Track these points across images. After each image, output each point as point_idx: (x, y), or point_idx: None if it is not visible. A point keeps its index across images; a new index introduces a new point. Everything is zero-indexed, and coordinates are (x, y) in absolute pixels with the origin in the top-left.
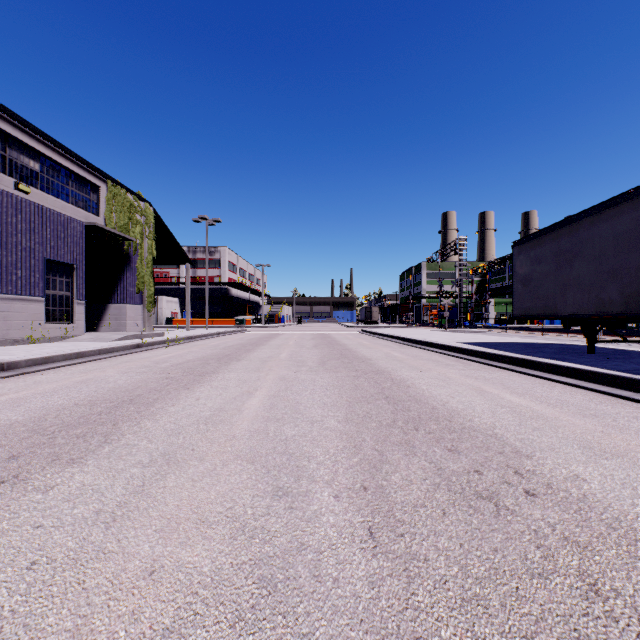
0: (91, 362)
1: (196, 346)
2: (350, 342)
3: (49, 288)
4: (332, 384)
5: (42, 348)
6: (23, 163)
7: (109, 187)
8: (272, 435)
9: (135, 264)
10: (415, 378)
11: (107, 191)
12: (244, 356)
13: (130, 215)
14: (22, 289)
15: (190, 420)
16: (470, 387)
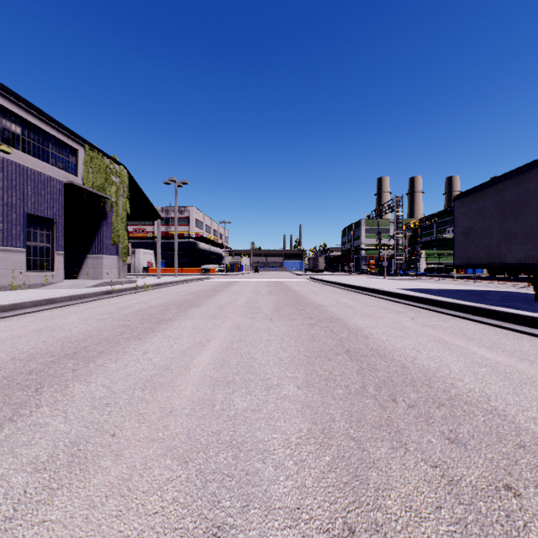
0: (59, 308)
1: (162, 292)
2: (301, 288)
3: (30, 240)
4: (287, 334)
5: (18, 294)
6: (5, 126)
7: (87, 151)
8: (218, 409)
9: (111, 219)
10: (371, 327)
11: (85, 154)
12: (204, 302)
13: (106, 176)
14: (4, 240)
15: (127, 383)
16: (432, 338)
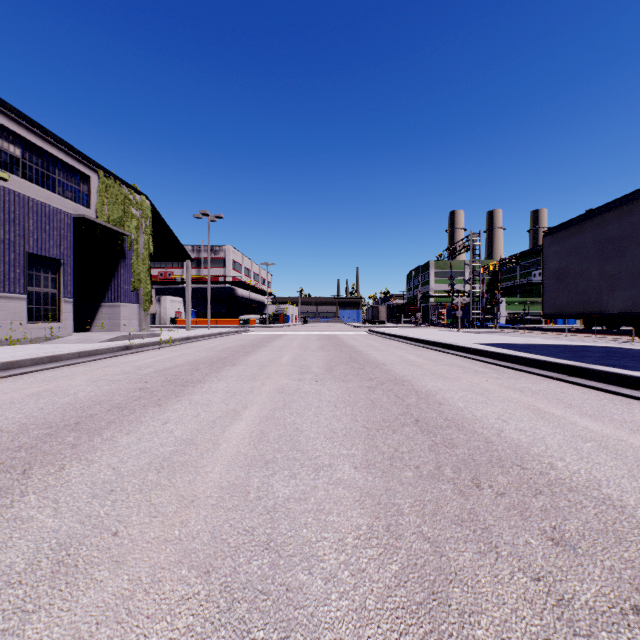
0: (65, 367)
1: (192, 348)
2: (359, 343)
3: (32, 285)
4: (342, 399)
5: (16, 350)
6: (1, 148)
7: (101, 177)
8: (253, 497)
9: (130, 260)
10: (444, 390)
11: (99, 182)
12: (241, 360)
13: (125, 208)
14: None
15: (139, 462)
16: (520, 404)
